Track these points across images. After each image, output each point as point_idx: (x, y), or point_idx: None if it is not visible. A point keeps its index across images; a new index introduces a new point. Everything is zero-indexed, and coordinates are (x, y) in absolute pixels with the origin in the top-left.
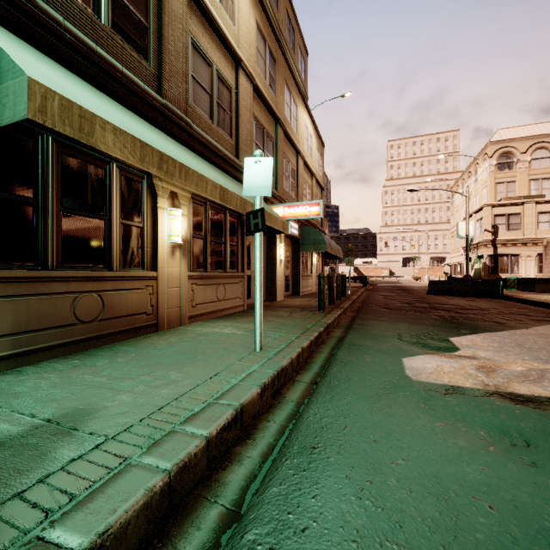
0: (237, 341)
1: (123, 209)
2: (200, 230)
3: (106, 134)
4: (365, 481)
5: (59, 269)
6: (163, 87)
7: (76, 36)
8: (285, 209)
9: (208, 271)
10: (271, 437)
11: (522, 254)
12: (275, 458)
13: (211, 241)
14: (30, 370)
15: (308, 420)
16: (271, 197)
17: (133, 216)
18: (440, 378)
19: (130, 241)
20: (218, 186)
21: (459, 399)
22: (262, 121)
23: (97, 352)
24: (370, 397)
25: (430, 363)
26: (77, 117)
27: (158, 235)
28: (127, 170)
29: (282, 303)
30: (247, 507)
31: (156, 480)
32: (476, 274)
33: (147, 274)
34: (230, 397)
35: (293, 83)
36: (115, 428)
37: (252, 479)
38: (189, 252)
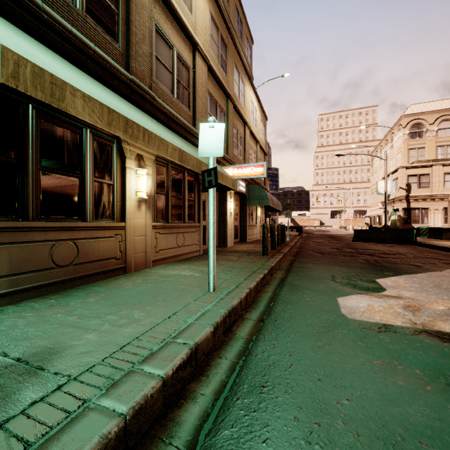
0: (194, 282)
1: (95, 168)
2: (163, 187)
3: (76, 100)
4: (313, 423)
5: (39, 220)
6: (131, 64)
7: (54, 18)
8: (235, 170)
9: (169, 221)
10: (223, 374)
11: (430, 208)
12: (227, 396)
13: (172, 197)
14: (11, 309)
15: (256, 358)
16: (223, 160)
17: (104, 174)
18: (372, 317)
19: (101, 196)
20: (177, 149)
21: (392, 337)
22: (215, 96)
23: (72, 292)
24: (312, 335)
25: (362, 302)
26: (49, 83)
27: (126, 191)
28: (99, 135)
29: (232, 249)
30: (200, 449)
31: (112, 426)
32: (392, 224)
33: (116, 224)
34: (186, 336)
35: (241, 65)
36: (79, 368)
37: (205, 419)
38: (153, 205)
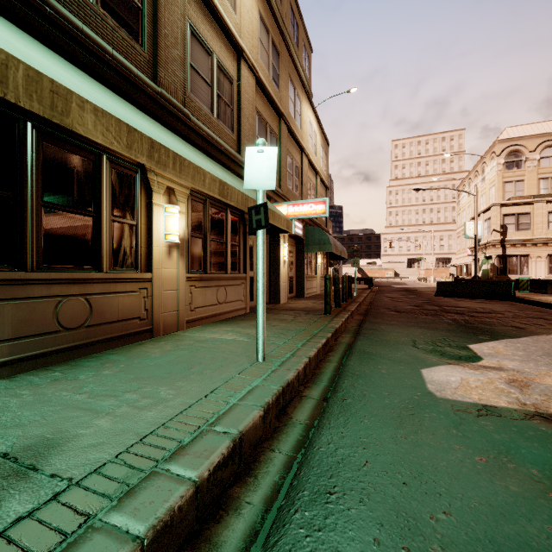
0: (238, 349)
1: (114, 205)
2: (199, 229)
3: (85, 114)
4: (400, 549)
5: (40, 270)
6: (159, 74)
7: (59, 12)
8: (289, 207)
9: (208, 272)
10: (276, 474)
11: (531, 255)
12: (281, 505)
13: (211, 241)
14: (2, 385)
15: (320, 452)
16: (275, 195)
17: (125, 212)
18: (468, 395)
19: (122, 239)
20: (217, 180)
21: (496, 422)
22: (265, 116)
23: (83, 362)
24: (391, 420)
25: (453, 375)
26: (48, 92)
27: (153, 234)
28: (119, 163)
29: (286, 306)
30: None
31: None
32: (484, 275)
33: (141, 276)
34: (227, 422)
35: (297, 78)
36: (83, 467)
37: (252, 539)
38: (187, 252)
